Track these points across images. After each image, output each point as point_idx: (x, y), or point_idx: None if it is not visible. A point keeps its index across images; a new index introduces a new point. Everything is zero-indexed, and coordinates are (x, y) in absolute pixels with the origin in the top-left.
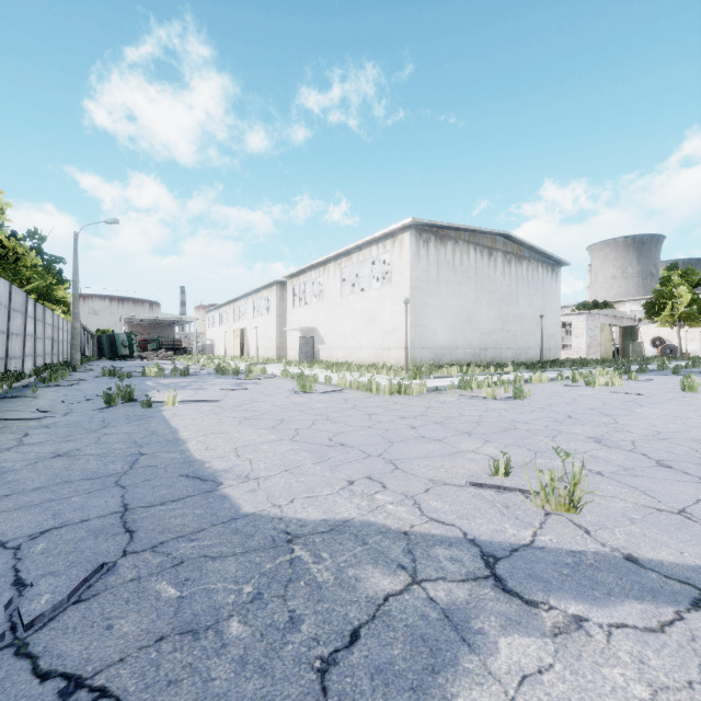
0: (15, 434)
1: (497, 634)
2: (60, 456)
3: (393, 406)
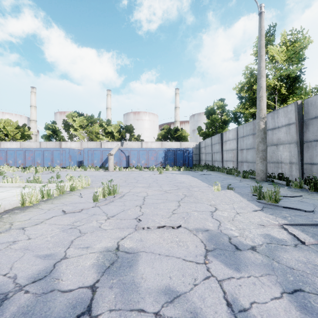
0: (253, 185)
1: (178, 173)
2: (222, 180)
3: (121, 181)
